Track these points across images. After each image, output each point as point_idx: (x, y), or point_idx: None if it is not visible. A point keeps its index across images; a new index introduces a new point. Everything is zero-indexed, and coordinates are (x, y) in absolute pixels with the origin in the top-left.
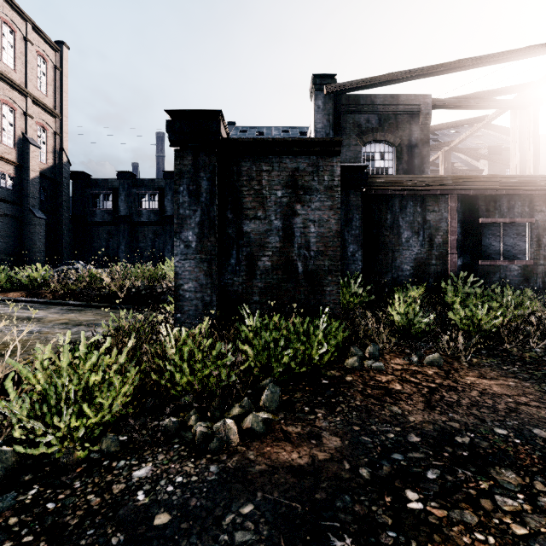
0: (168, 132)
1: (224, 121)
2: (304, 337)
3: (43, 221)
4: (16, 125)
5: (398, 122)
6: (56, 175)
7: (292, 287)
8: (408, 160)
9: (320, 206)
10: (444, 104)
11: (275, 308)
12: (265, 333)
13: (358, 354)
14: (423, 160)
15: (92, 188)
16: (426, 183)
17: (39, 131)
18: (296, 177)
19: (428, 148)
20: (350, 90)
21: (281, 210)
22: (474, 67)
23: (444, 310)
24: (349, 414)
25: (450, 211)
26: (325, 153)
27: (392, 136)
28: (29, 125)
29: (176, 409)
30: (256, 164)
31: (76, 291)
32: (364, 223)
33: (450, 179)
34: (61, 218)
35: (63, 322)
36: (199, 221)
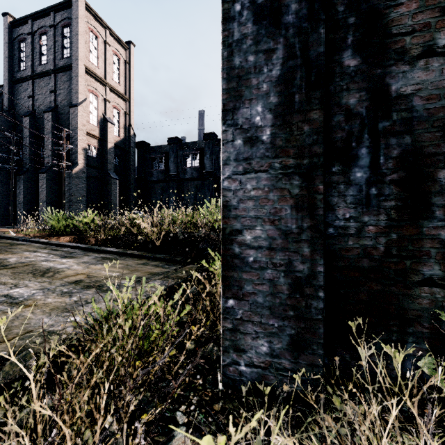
0: None
1: None
2: None
3: (116, 181)
4: (99, 109)
5: None
6: (126, 145)
7: None
8: None
9: None
10: None
11: None
12: None
13: None
14: None
15: (150, 153)
16: None
17: (114, 112)
18: None
19: None
20: None
21: None
22: None
23: None
24: None
25: None
26: None
27: None
28: (107, 108)
29: None
30: None
31: (117, 237)
32: None
33: None
34: (129, 179)
35: (75, 280)
36: (279, 75)
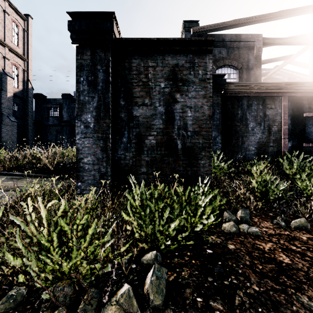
0: (70, 31)
1: (118, 26)
2: (187, 206)
3: (15, 123)
4: None
5: (240, 53)
6: (24, 95)
7: (172, 161)
8: (246, 79)
9: (195, 95)
10: (271, 41)
11: (159, 177)
12: (150, 204)
13: (232, 218)
14: (257, 79)
15: (47, 104)
16: (266, 88)
17: (13, 68)
18: (176, 71)
19: (260, 70)
20: (208, 31)
21: (163, 98)
22: (291, 16)
23: (282, 179)
24: (254, 312)
25: (283, 108)
26: (200, 52)
27: (236, 62)
28: (7, 64)
29: (42, 302)
30: (143, 61)
31: (21, 165)
32: (222, 117)
33: (284, 85)
34: (28, 122)
35: None
36: (96, 106)
